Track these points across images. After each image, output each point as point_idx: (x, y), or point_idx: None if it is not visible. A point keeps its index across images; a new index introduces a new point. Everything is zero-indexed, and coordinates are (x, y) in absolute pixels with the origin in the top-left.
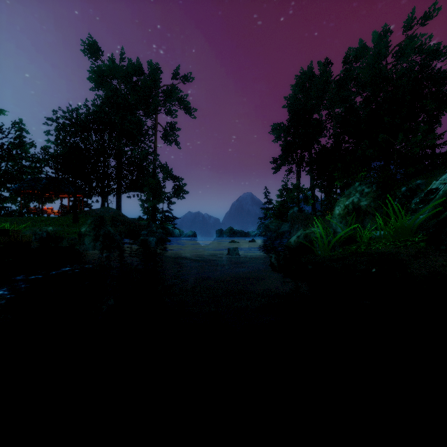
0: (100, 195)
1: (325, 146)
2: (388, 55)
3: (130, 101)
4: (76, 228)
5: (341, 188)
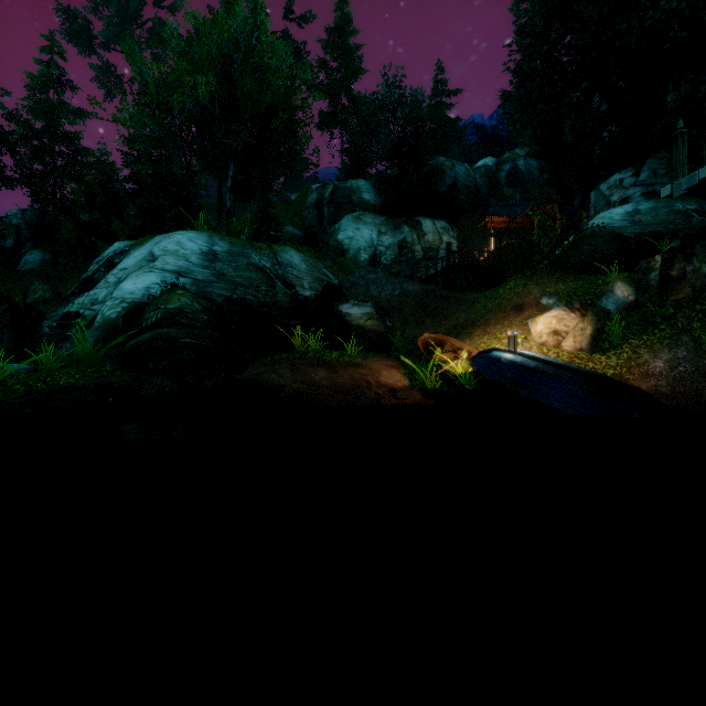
0: None
1: None
2: None
3: None
4: None
5: None
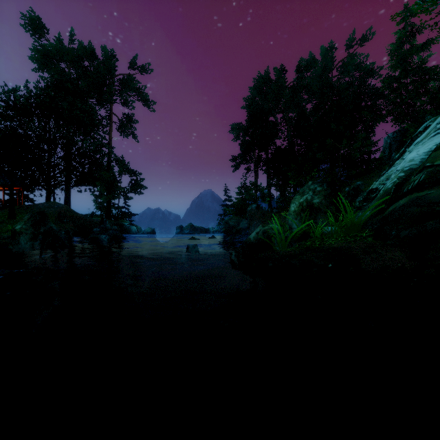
0: (45, 189)
1: (280, 147)
2: (334, 69)
3: (80, 87)
4: (12, 225)
5: (294, 187)
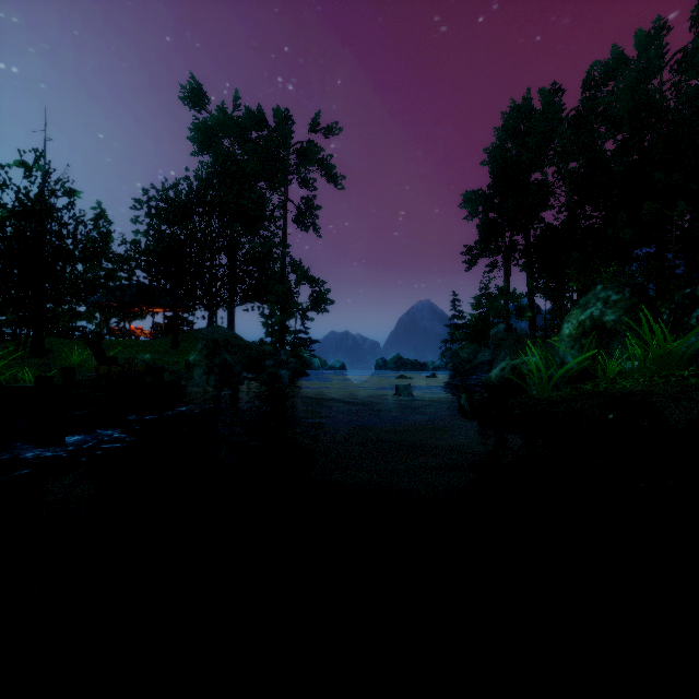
0: (207, 309)
1: (551, 224)
2: (664, 68)
3: (248, 170)
4: (177, 355)
5: (579, 293)
